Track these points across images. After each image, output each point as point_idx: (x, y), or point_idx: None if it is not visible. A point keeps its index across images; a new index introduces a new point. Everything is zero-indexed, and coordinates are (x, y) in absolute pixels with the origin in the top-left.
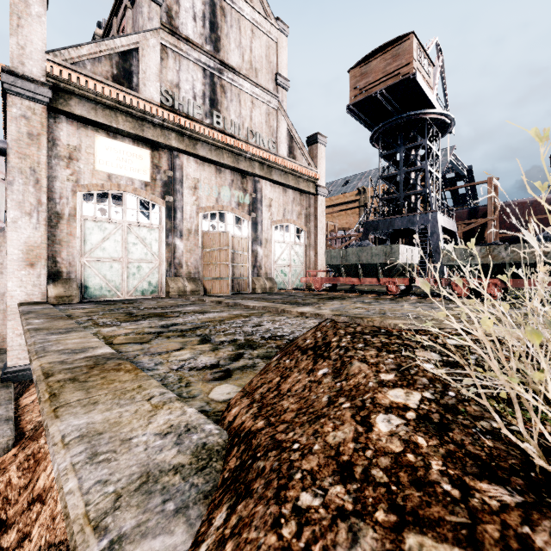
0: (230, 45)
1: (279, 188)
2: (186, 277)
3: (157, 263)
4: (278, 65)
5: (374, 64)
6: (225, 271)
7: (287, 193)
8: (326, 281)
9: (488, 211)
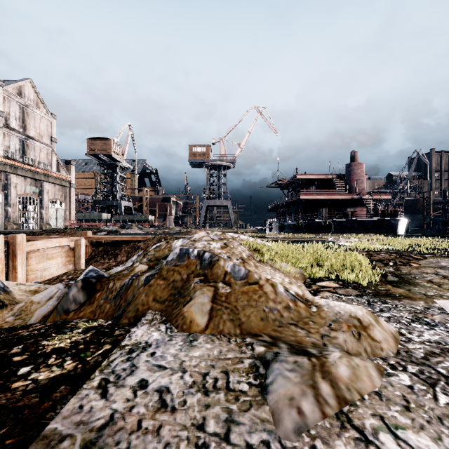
0: (31, 127)
1: (52, 184)
2: (12, 223)
3: (1, 217)
4: (52, 132)
5: (97, 142)
6: (32, 220)
7: (56, 186)
8: (77, 225)
9: (144, 200)
